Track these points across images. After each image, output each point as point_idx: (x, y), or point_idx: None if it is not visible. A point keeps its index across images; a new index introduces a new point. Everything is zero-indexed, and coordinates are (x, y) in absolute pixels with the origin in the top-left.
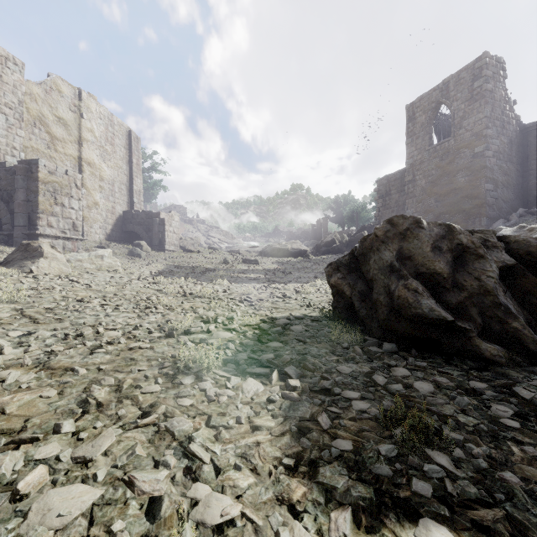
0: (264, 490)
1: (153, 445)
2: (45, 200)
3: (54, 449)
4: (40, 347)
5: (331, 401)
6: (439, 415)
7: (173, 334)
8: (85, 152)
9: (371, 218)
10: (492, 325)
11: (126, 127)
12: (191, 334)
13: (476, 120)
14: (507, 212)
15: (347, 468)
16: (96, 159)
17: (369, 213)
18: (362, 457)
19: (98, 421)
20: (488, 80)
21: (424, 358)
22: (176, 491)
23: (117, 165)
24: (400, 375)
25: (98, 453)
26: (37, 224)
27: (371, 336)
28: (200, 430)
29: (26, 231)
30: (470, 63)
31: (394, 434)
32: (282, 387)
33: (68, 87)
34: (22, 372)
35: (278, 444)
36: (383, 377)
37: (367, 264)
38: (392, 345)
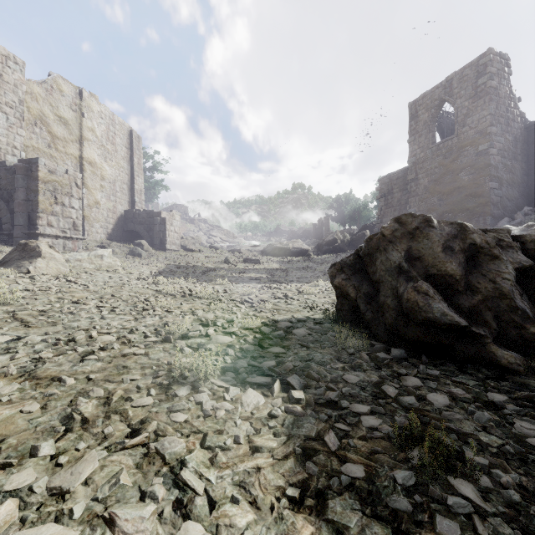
0: (265, 530)
1: (140, 472)
2: (45, 200)
3: (28, 477)
4: (28, 354)
5: (338, 416)
6: (458, 433)
7: (169, 338)
8: (86, 151)
9: (372, 217)
10: (509, 330)
11: (127, 126)
12: (189, 338)
13: (480, 117)
14: (511, 211)
15: (360, 501)
16: (97, 158)
17: (371, 212)
18: (376, 486)
19: (81, 442)
20: (493, 76)
21: (435, 366)
22: (163, 531)
23: (118, 165)
24: (412, 385)
25: (77, 483)
26: (37, 223)
27: (377, 340)
28: (194, 451)
29: (26, 230)
30: (474, 60)
31: (411, 457)
32: (284, 399)
33: (69, 86)
34: (5, 382)
35: (280, 469)
36: (394, 388)
37: (374, 265)
38: (400, 351)
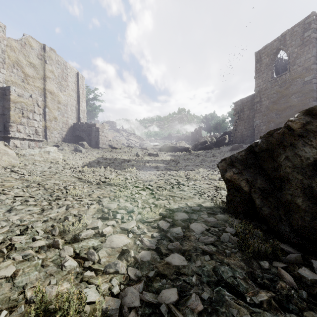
0: None
1: None
2: (15, 114)
3: None
4: None
5: None
6: None
7: (57, 243)
8: (47, 85)
9: (228, 127)
10: None
11: (75, 70)
12: (82, 239)
13: (306, 59)
14: None
15: None
16: (55, 89)
17: (227, 124)
18: None
19: None
20: (315, 31)
21: None
22: None
23: (69, 94)
24: None
25: None
26: (9, 130)
27: (279, 239)
28: None
29: (2, 134)
30: (301, 20)
31: None
32: None
33: (36, 43)
34: None
35: None
36: None
37: (274, 161)
38: None
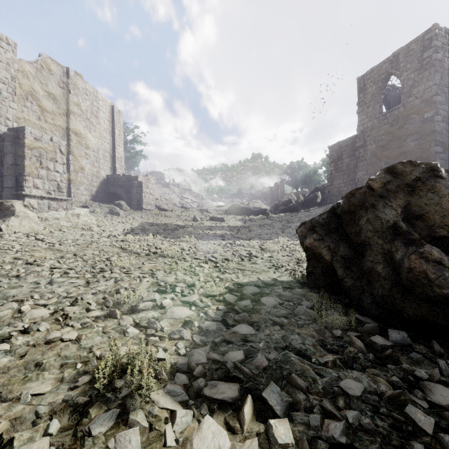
0: None
1: None
2: (31, 164)
3: None
4: None
5: None
6: None
7: (115, 313)
8: (72, 123)
9: (322, 181)
10: None
11: (109, 102)
12: (140, 311)
13: (425, 88)
14: None
15: None
16: (82, 129)
17: (320, 177)
18: None
19: None
20: (438, 50)
21: None
22: None
23: (101, 135)
24: (446, 403)
25: None
26: (23, 185)
27: (361, 312)
28: None
29: (14, 192)
30: (419, 35)
31: None
32: (261, 439)
33: (57, 66)
34: None
35: None
36: (426, 414)
37: (356, 224)
38: (401, 333)
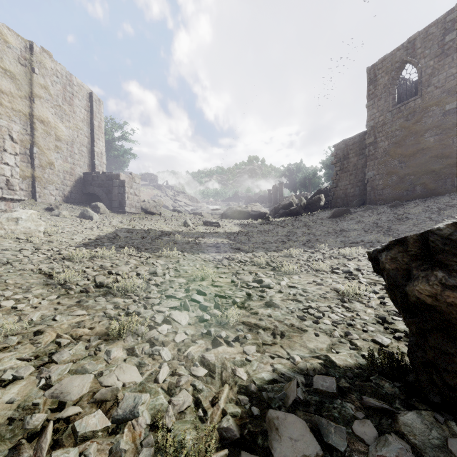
0: None
1: None
2: None
3: None
4: None
5: None
6: None
7: None
8: (37, 109)
9: (322, 184)
10: None
11: (87, 88)
12: None
13: (447, 76)
14: None
15: None
16: (50, 117)
17: (320, 179)
18: None
19: None
20: None
21: None
22: None
23: (76, 126)
24: None
25: None
26: None
27: None
28: None
29: None
30: (440, 17)
31: None
32: None
33: (17, 38)
34: None
35: None
36: None
37: None
38: None
